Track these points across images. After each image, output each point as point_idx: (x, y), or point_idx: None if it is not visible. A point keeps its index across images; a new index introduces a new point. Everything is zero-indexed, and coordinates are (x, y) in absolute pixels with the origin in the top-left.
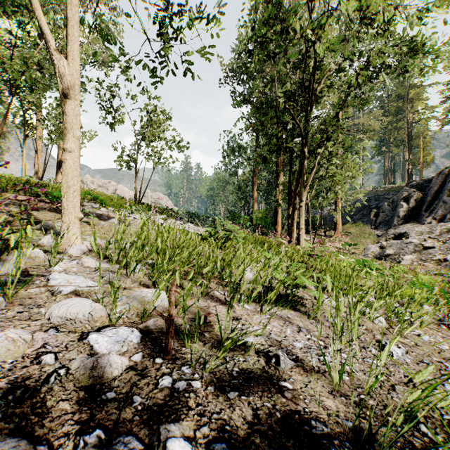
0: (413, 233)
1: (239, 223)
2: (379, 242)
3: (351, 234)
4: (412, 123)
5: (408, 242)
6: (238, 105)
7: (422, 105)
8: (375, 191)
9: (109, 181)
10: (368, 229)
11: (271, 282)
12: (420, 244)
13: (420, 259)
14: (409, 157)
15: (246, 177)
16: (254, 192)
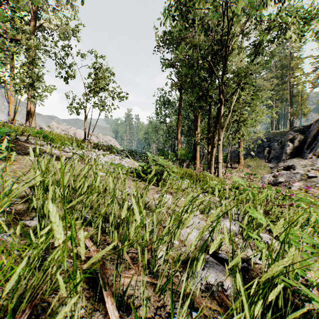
0: (298, 166)
1: (167, 158)
2: (272, 173)
3: (251, 166)
4: (293, 85)
5: (296, 172)
6: (166, 65)
7: (301, 72)
8: (266, 135)
9: (70, 127)
10: (263, 162)
11: (268, 297)
12: (305, 174)
13: (306, 186)
14: (291, 110)
15: (172, 124)
16: (178, 135)
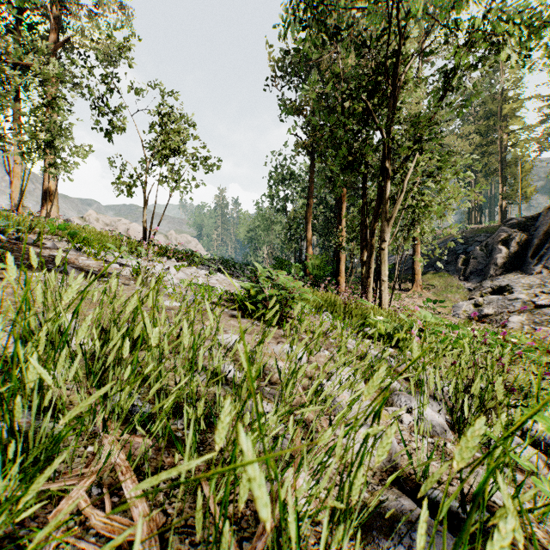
0: (518, 287)
1: (288, 273)
2: (472, 298)
3: (434, 287)
4: (506, 146)
5: (513, 298)
6: (288, 110)
7: (520, 124)
8: (460, 232)
9: (119, 219)
10: (455, 281)
11: None
12: (530, 301)
13: (533, 322)
14: (503, 190)
15: (297, 213)
16: (308, 232)
